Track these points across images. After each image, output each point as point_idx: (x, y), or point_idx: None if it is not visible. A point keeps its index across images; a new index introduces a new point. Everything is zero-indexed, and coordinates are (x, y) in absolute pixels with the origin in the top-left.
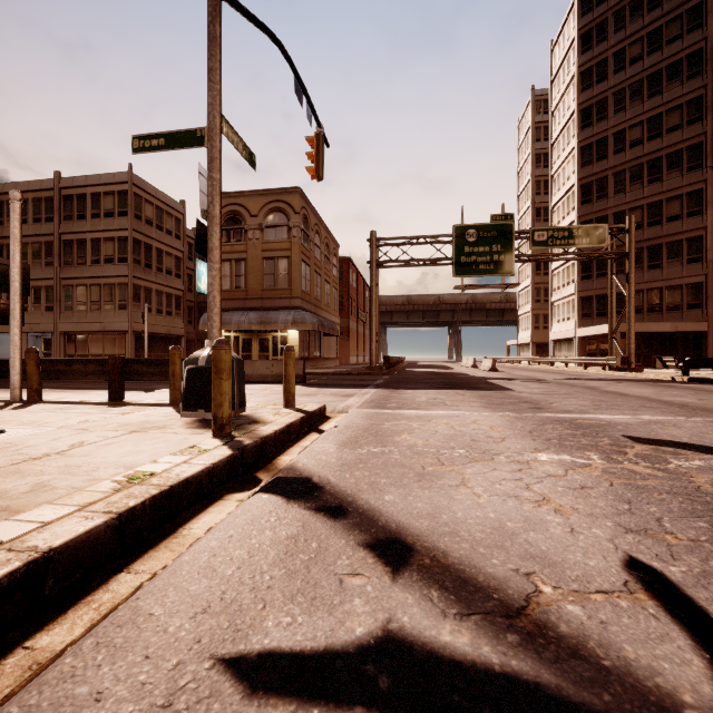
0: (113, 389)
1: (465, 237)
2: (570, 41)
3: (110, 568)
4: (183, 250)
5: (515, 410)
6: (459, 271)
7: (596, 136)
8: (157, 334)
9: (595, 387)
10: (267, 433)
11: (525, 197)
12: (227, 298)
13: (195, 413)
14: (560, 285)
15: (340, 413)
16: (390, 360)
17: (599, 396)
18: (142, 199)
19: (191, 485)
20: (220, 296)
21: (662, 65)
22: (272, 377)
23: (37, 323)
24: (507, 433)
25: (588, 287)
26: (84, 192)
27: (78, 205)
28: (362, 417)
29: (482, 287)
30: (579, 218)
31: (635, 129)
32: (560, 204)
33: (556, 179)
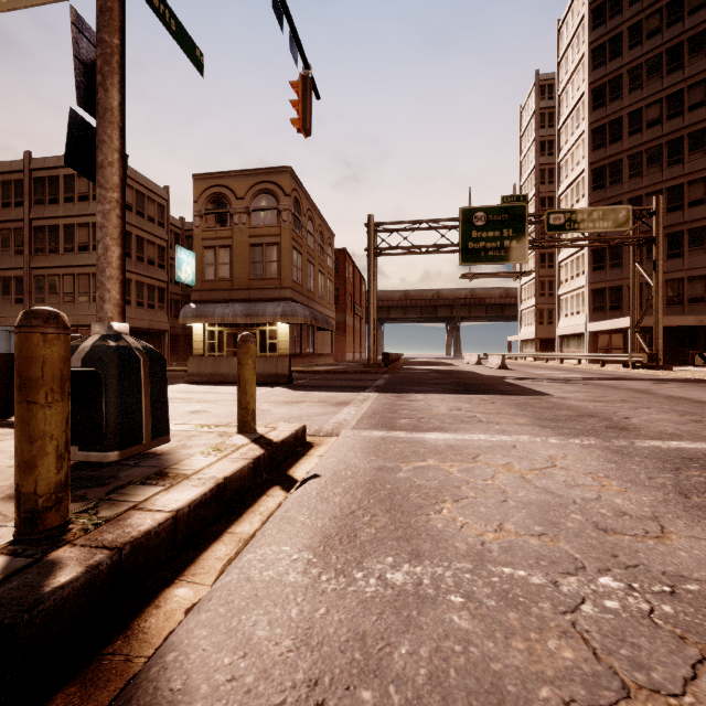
0: None
1: (472, 221)
2: (581, 17)
3: None
4: (167, 238)
5: (591, 432)
6: (466, 258)
7: (609, 117)
8: (138, 329)
9: (646, 389)
10: (150, 525)
11: (528, 187)
12: (211, 288)
13: None
14: (569, 277)
15: (328, 436)
16: (389, 356)
17: (673, 404)
18: None
19: None
20: (118, 248)
21: (683, 37)
22: None
23: (6, 317)
24: (645, 500)
25: (601, 279)
26: (56, 174)
27: (50, 188)
28: (362, 448)
29: (492, 276)
30: (591, 205)
31: (653, 108)
32: (569, 191)
33: (563, 166)
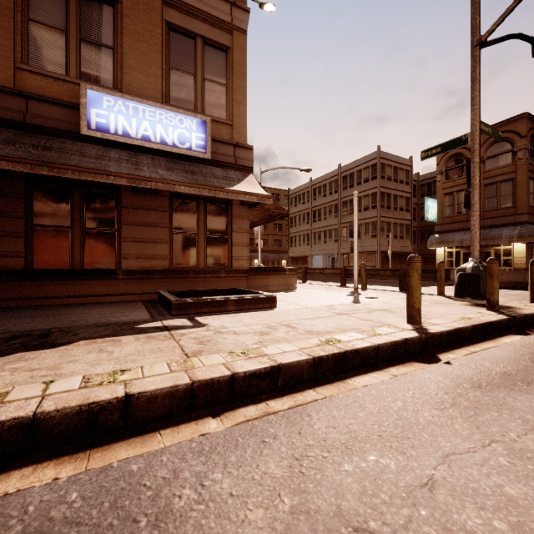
0: (401, 284)
1: None
2: None
3: (473, 341)
4: (410, 191)
5: None
6: None
7: None
8: (393, 252)
9: None
10: (526, 313)
11: None
12: (449, 222)
13: (463, 299)
14: None
15: None
16: None
17: None
18: (384, 166)
19: (492, 325)
20: (479, 231)
21: None
22: (501, 283)
23: (330, 249)
24: None
25: None
26: (352, 171)
27: (349, 180)
28: None
29: None
30: None
31: None
32: None
33: None
